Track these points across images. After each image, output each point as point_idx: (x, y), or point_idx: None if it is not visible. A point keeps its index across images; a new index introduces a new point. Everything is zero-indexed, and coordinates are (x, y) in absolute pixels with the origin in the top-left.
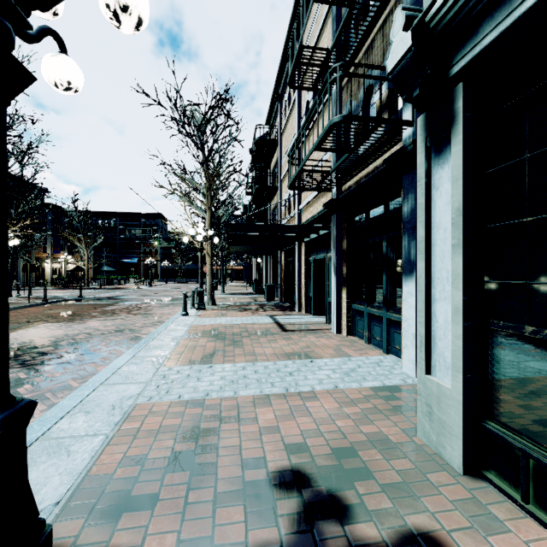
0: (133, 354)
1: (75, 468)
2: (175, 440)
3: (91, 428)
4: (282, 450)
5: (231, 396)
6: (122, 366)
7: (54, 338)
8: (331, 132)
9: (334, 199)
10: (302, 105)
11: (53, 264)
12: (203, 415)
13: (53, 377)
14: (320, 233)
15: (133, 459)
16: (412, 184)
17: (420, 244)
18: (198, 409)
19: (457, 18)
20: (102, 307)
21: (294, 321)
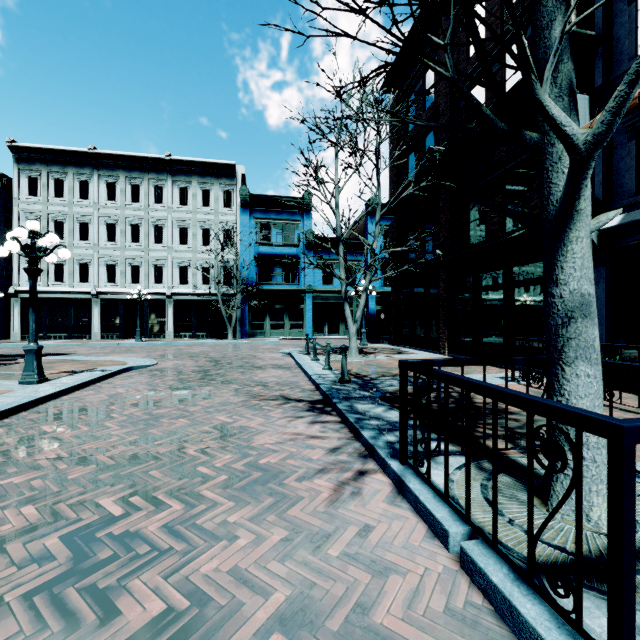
0: None
1: None
2: None
3: None
4: None
5: None
6: None
7: None
8: None
9: None
10: None
11: None
12: None
13: None
14: None
15: None
16: None
17: (12, 315)
18: None
19: (20, 292)
20: None
21: None
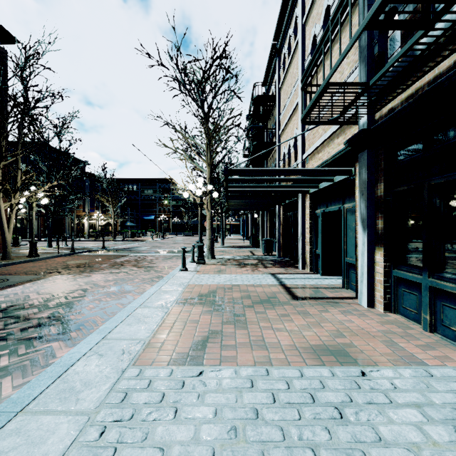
0: (106, 332)
1: None
2: None
3: None
4: None
5: None
6: (80, 359)
7: (49, 294)
8: None
9: (366, 129)
10: (306, 45)
11: (90, 220)
12: None
13: None
14: (334, 181)
15: None
16: None
17: None
18: None
19: None
20: (115, 258)
21: (302, 283)
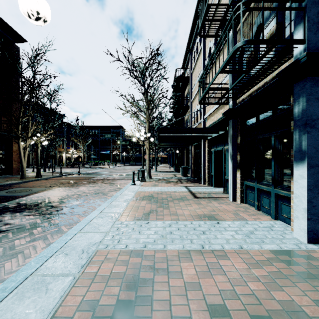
0: (101, 210)
1: (47, 307)
2: (120, 286)
3: (66, 269)
4: (205, 310)
5: (161, 249)
6: (93, 218)
7: (60, 196)
8: (234, 56)
9: (231, 109)
10: (206, 51)
11: (67, 154)
12: (142, 264)
13: (54, 223)
14: (219, 133)
15: (89, 302)
16: (303, 89)
17: None
18: (138, 259)
19: None
20: (89, 178)
21: (201, 191)
